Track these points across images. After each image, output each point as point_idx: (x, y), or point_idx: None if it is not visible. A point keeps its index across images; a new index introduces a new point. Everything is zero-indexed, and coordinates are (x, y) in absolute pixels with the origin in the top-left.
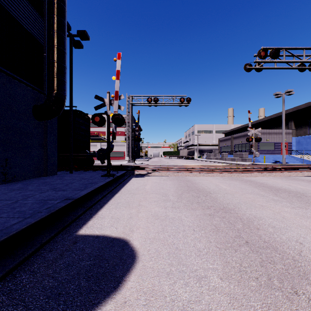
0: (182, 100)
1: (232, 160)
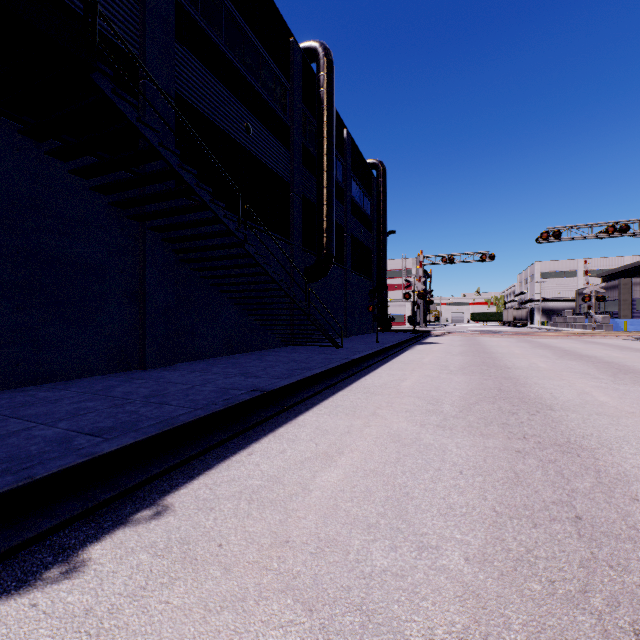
0: (483, 258)
1: (583, 328)
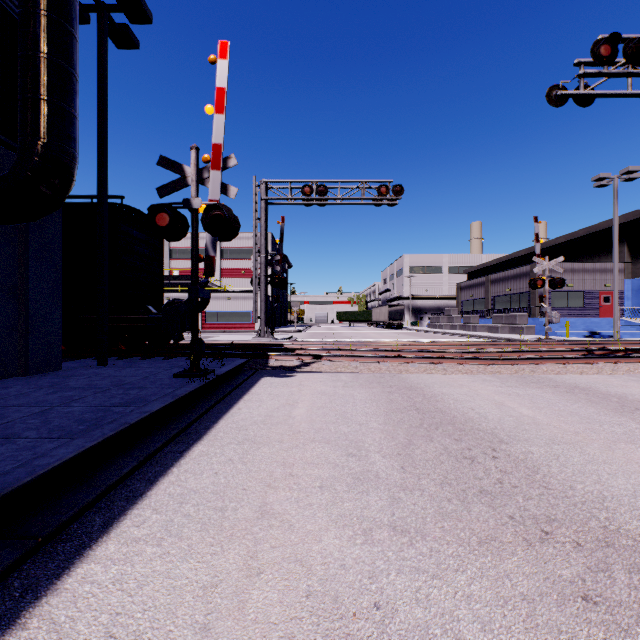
0: (383, 192)
1: (491, 331)
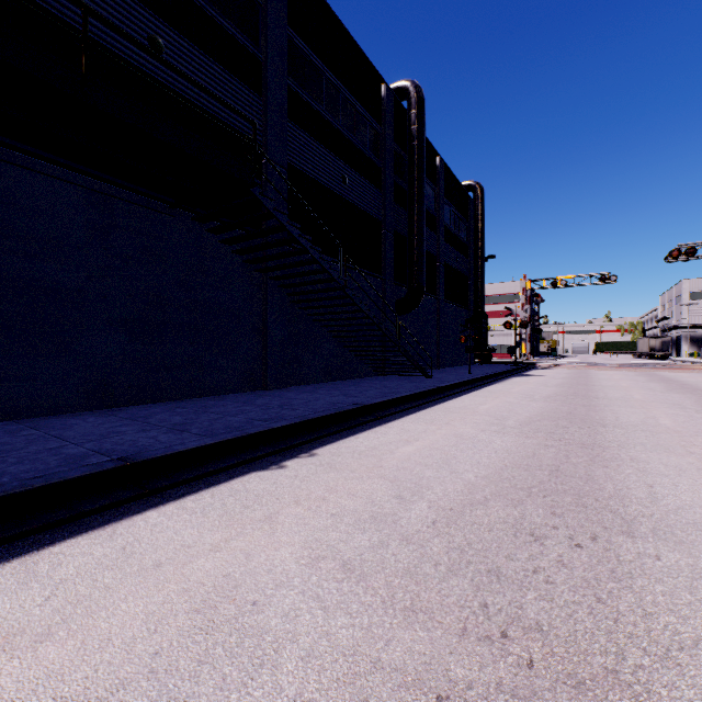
0: (603, 280)
1: None
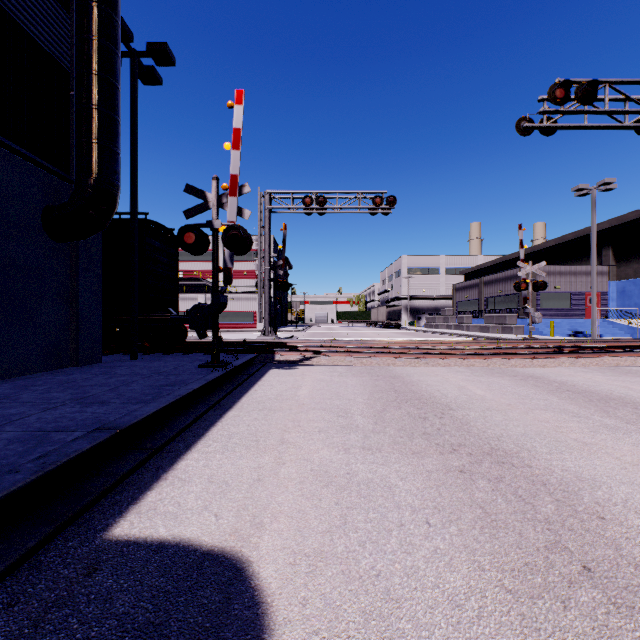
0: (378, 202)
1: (482, 330)
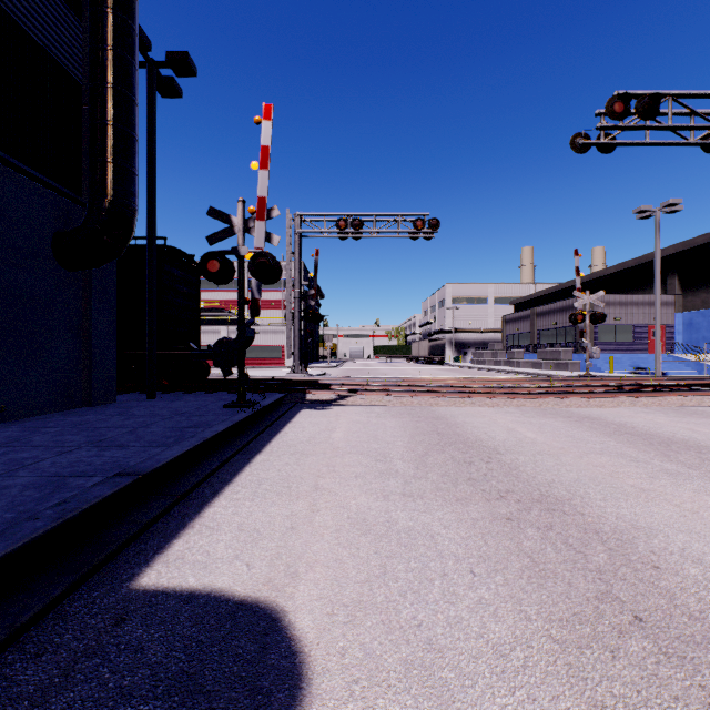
0: (419, 226)
1: (535, 367)
